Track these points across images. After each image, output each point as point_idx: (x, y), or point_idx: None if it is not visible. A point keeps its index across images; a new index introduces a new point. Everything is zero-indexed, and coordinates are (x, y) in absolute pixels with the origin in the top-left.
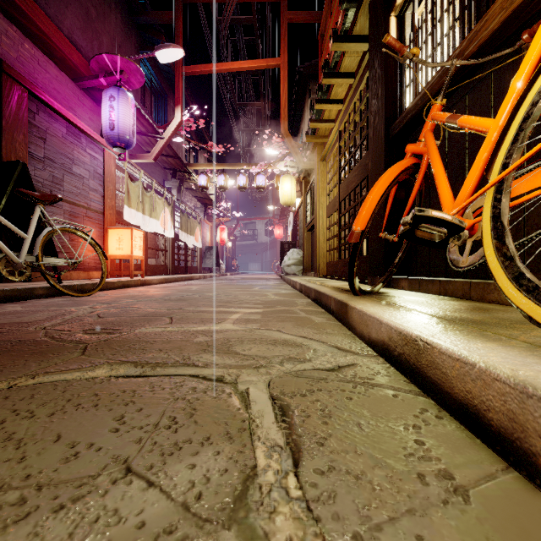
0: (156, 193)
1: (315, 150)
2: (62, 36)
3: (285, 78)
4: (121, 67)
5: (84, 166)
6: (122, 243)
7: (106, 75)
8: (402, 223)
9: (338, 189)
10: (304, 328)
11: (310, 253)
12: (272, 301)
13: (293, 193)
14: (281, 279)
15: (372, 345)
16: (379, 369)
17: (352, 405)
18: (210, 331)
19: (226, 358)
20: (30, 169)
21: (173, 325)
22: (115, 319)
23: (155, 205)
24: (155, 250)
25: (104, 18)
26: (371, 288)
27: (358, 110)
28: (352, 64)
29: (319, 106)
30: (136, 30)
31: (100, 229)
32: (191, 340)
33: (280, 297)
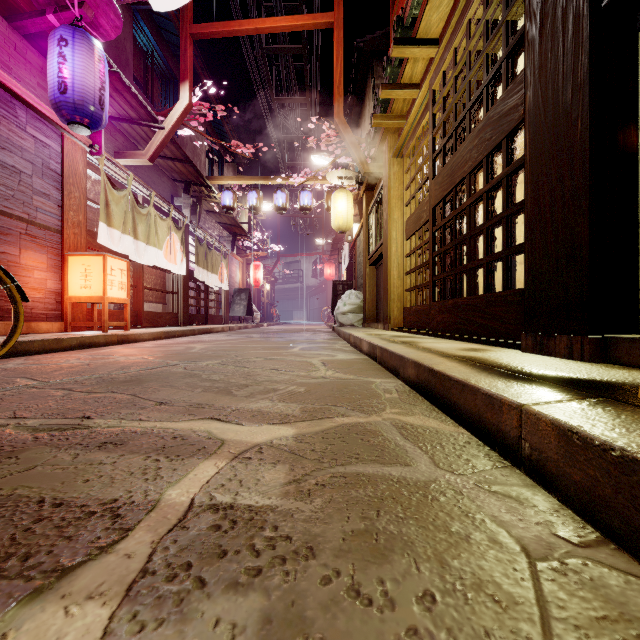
0: (159, 211)
1: (385, 143)
2: None
3: (340, 41)
4: None
5: (23, 155)
6: (90, 277)
7: (57, 10)
8: None
9: (430, 187)
10: None
11: (374, 295)
12: (322, 385)
13: (350, 214)
14: (334, 332)
15: None
16: None
17: None
18: None
19: None
20: None
21: None
22: None
23: (156, 228)
24: (158, 292)
25: None
26: None
27: (481, 23)
28: None
29: (399, 50)
30: None
31: (55, 256)
32: None
33: (337, 373)
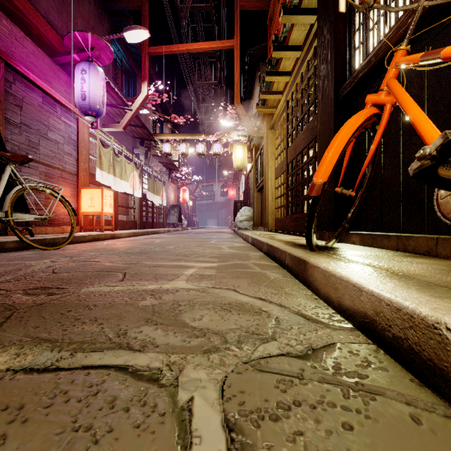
0: (126, 158)
1: (264, 120)
2: (39, 15)
3: (238, 57)
4: (92, 44)
5: (59, 133)
6: (94, 201)
7: (78, 51)
8: (421, 156)
9: (286, 153)
10: (261, 286)
11: (260, 210)
12: (227, 254)
13: (245, 158)
14: (235, 233)
15: (344, 313)
16: (366, 355)
17: (359, 447)
18: (161, 291)
19: (170, 334)
20: (6, 133)
21: (124, 282)
22: (67, 274)
23: (125, 169)
24: (125, 208)
25: (78, 2)
26: (326, 243)
27: (306, 78)
28: (299, 38)
29: (269, 78)
30: (108, 15)
31: (74, 189)
32: (136, 303)
33: (234, 251)
